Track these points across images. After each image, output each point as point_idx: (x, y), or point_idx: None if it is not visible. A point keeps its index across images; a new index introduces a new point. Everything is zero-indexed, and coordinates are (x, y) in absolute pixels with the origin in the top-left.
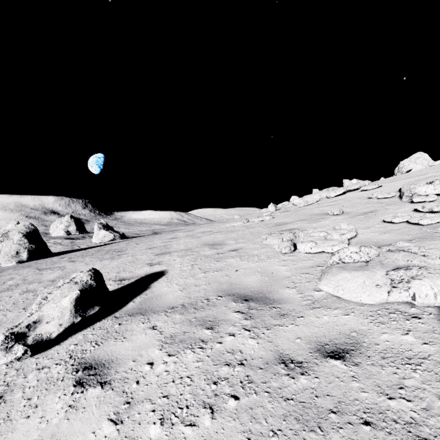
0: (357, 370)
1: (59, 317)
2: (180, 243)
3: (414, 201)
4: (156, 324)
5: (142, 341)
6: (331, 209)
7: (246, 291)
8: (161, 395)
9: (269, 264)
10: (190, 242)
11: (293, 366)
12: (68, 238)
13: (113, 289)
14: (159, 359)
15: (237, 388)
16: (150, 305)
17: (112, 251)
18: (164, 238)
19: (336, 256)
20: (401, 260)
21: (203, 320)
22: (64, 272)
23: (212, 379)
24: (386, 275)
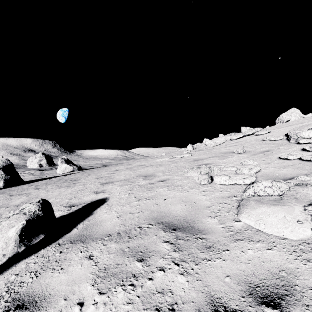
0: None
1: (3, 247)
2: (121, 174)
3: (301, 142)
4: (92, 254)
5: (77, 273)
6: (235, 148)
7: (173, 219)
8: None
9: (191, 194)
10: (129, 173)
11: None
12: (39, 169)
13: (63, 214)
14: (90, 299)
15: None
16: (91, 232)
17: (69, 180)
18: (110, 170)
19: (251, 189)
20: None
21: (135, 251)
22: (29, 198)
23: None
24: (304, 210)
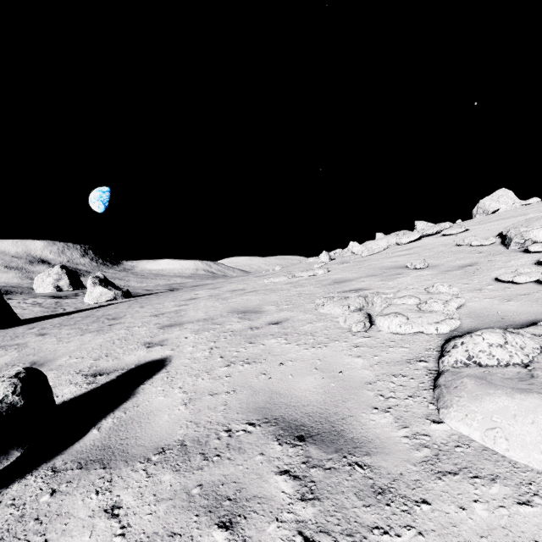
0: None
1: None
2: (199, 307)
3: (532, 249)
4: (120, 500)
5: None
6: (408, 260)
7: (299, 412)
8: None
9: (333, 352)
10: (213, 306)
11: None
12: (54, 296)
13: (77, 393)
14: None
15: None
16: (125, 440)
17: (104, 319)
18: (180, 298)
19: (460, 349)
20: None
21: (216, 495)
22: (21, 355)
23: None
24: None
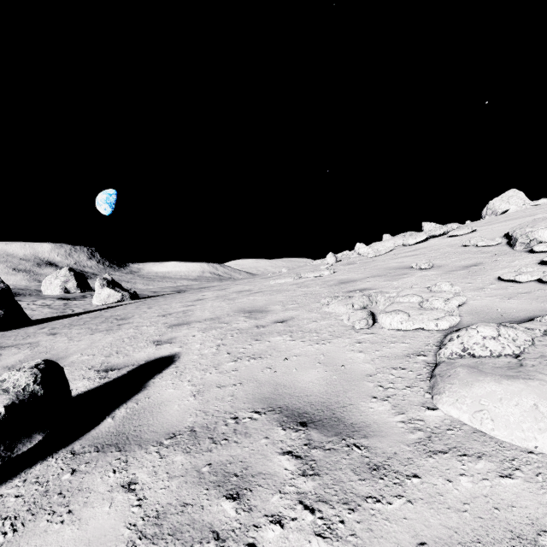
0: None
1: None
2: (206, 307)
3: (536, 249)
4: (136, 477)
5: (99, 525)
6: (413, 261)
7: (302, 402)
8: None
9: (336, 348)
10: (220, 307)
11: None
12: (62, 298)
13: (91, 387)
14: None
15: None
16: (138, 427)
17: (112, 319)
18: (187, 299)
19: (456, 342)
20: None
21: (224, 472)
22: (34, 353)
23: None
24: None
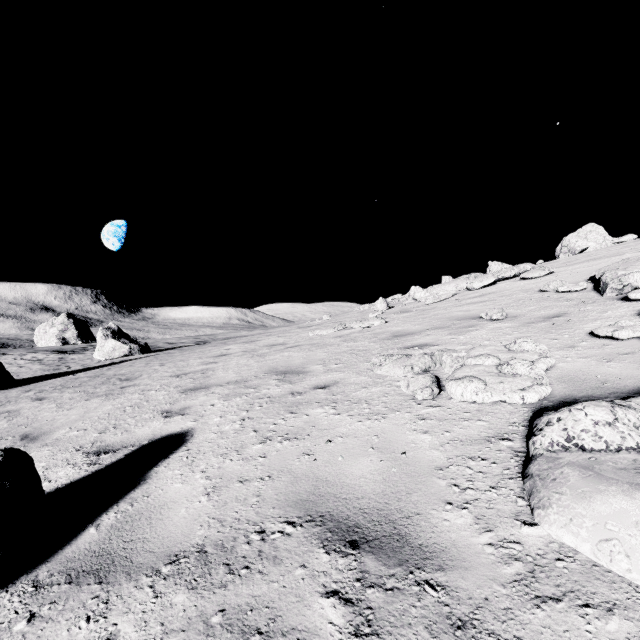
0: None
1: None
2: (230, 366)
3: (632, 297)
4: (117, 631)
5: None
6: (482, 309)
7: (351, 508)
8: None
9: (393, 426)
10: (247, 365)
11: None
12: (58, 350)
13: (75, 477)
14: None
15: None
16: (129, 543)
17: (115, 379)
18: (208, 354)
19: (556, 427)
20: None
21: (242, 626)
22: (11, 425)
23: None
24: None
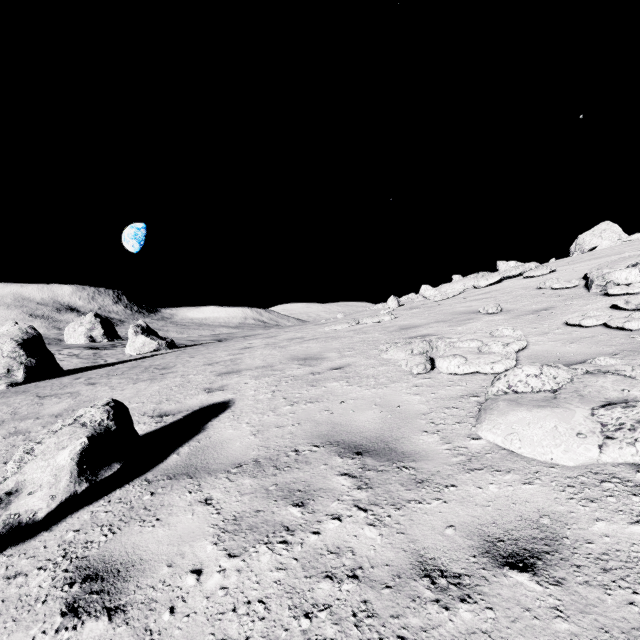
0: (561, 594)
1: (51, 483)
2: (255, 355)
3: (611, 292)
4: (211, 495)
5: (186, 526)
6: (482, 305)
7: (358, 437)
8: (211, 639)
9: (392, 391)
10: (271, 354)
11: (446, 582)
12: (90, 347)
13: (148, 430)
14: (213, 564)
15: (347, 628)
16: (204, 460)
17: (153, 369)
18: (232, 348)
19: (502, 381)
20: (611, 390)
21: (289, 489)
22: (77, 401)
23: (302, 606)
24: (591, 416)
